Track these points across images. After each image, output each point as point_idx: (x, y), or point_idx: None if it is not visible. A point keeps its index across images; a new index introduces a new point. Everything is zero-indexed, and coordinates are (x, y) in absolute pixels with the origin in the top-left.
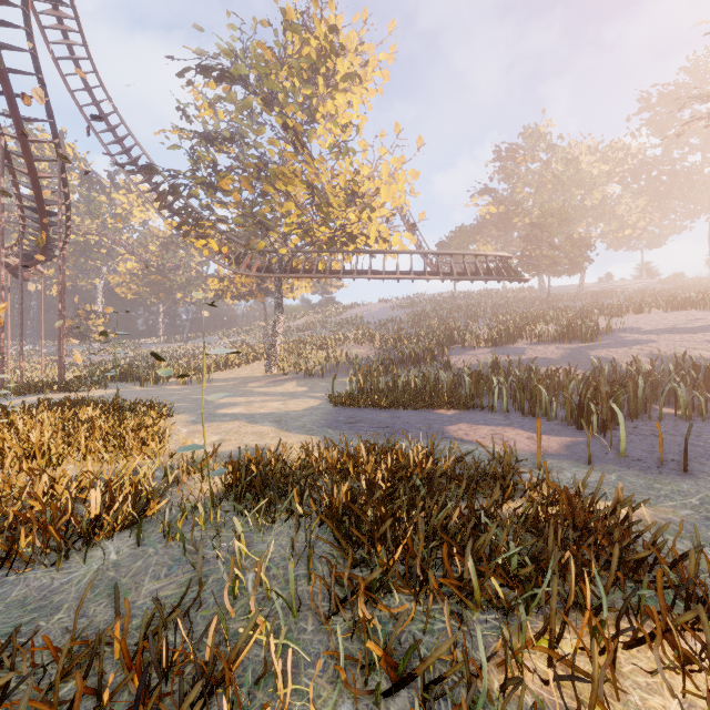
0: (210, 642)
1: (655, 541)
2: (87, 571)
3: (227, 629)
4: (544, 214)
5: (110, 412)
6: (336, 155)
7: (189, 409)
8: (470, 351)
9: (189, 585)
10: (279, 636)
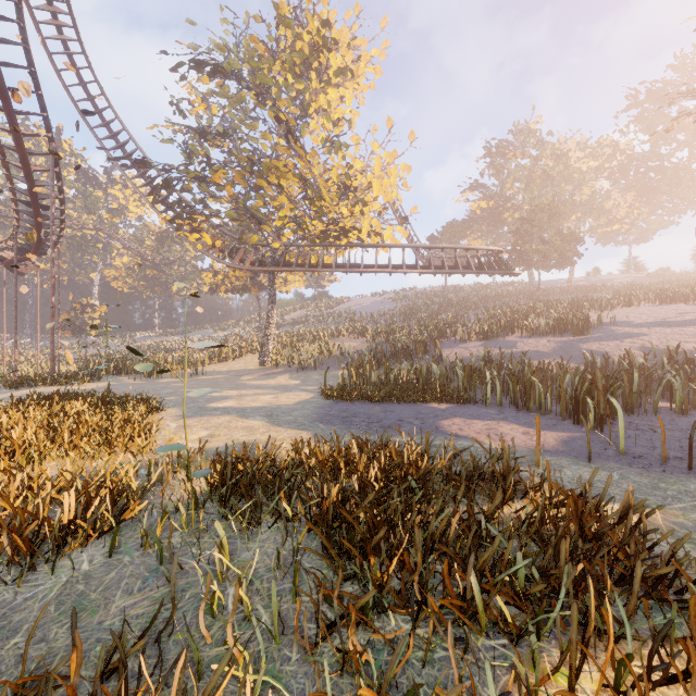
0: (176, 683)
1: (674, 553)
2: (54, 584)
3: (202, 658)
4: (534, 209)
5: (98, 406)
6: (329, 149)
7: (180, 403)
8: (462, 344)
9: (160, 605)
10: (259, 667)
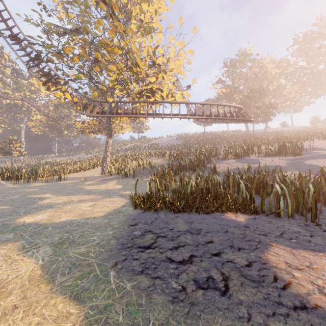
0: None
1: None
2: None
3: None
4: (251, 91)
5: None
6: (142, 32)
7: None
8: (224, 161)
9: None
10: None
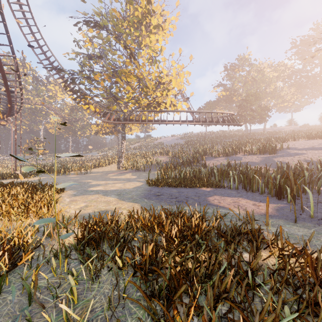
0: None
1: None
2: None
3: None
4: (248, 95)
5: (29, 189)
6: (150, 63)
7: (74, 188)
8: (215, 158)
9: None
10: None
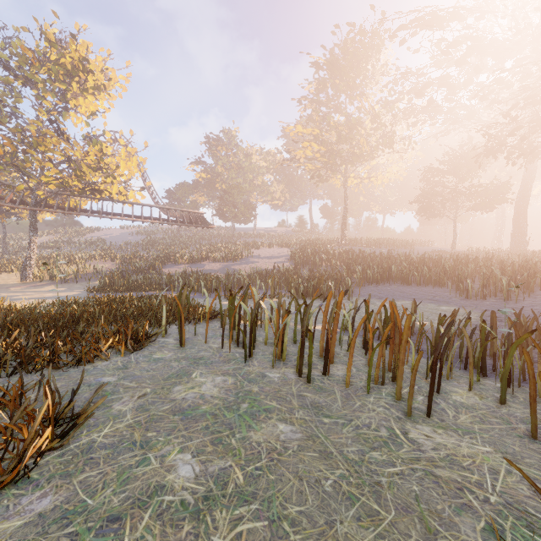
0: None
1: None
2: None
3: None
4: (231, 186)
5: None
6: (88, 142)
7: None
8: (178, 266)
9: None
10: None
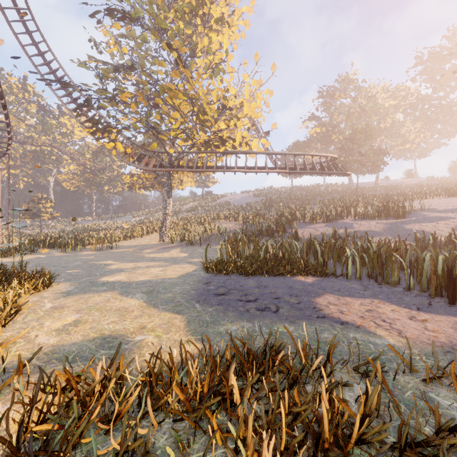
0: None
1: None
2: None
3: None
4: (354, 132)
5: None
6: (210, 74)
7: (76, 277)
8: (310, 225)
9: None
10: None
